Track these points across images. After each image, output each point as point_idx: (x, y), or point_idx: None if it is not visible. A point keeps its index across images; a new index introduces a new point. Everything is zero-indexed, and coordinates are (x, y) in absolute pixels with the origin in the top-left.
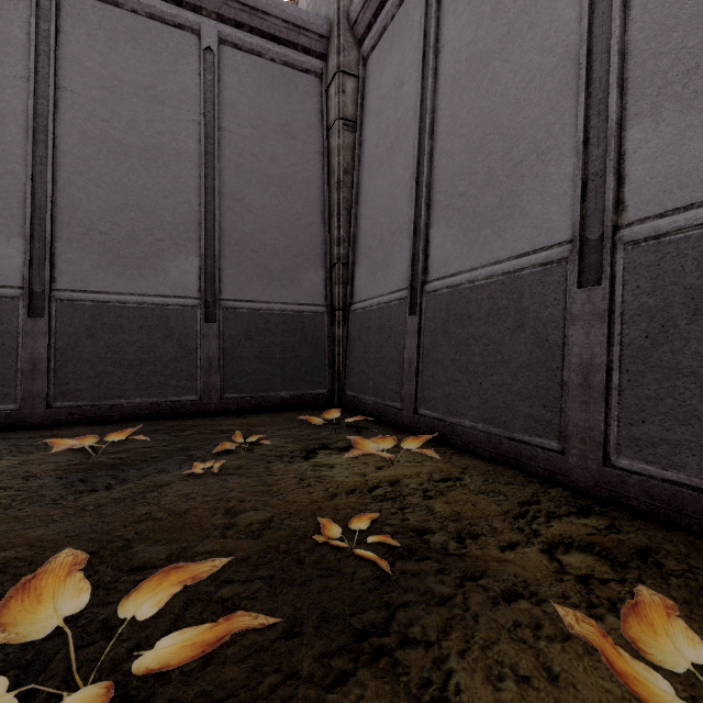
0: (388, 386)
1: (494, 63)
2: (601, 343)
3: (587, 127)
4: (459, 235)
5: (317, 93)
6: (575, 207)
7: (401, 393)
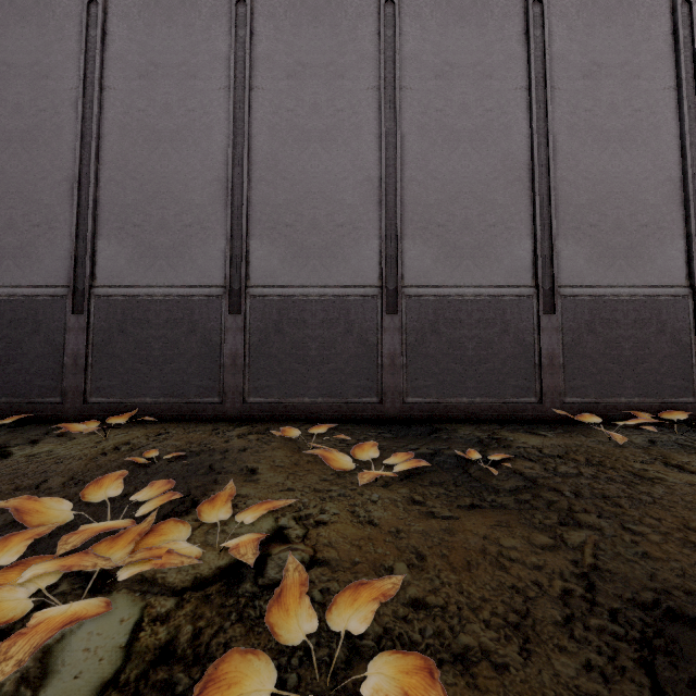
0: (36, 382)
1: (166, 144)
2: (241, 343)
3: (232, 228)
4: (135, 256)
5: None
6: (227, 269)
7: (60, 388)
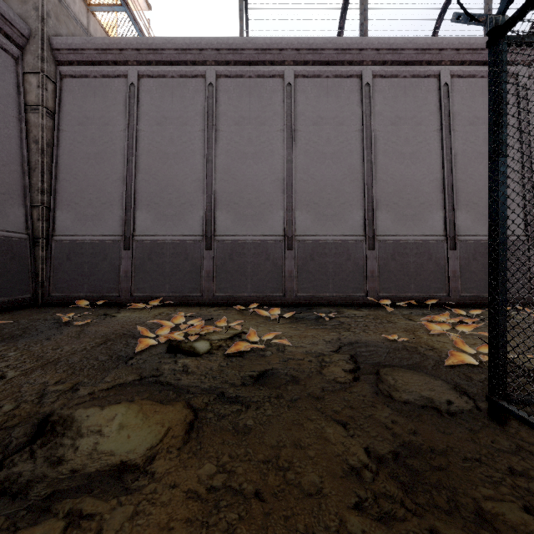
0: (105, 285)
1: (171, 160)
2: (212, 265)
3: (206, 205)
4: (156, 220)
5: (14, 71)
6: (204, 227)
7: (118, 288)
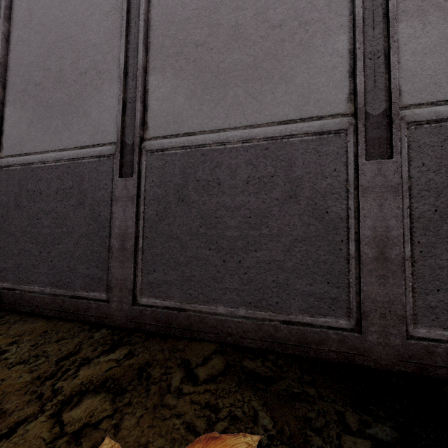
0: None
1: None
2: (132, 218)
3: (127, 64)
4: (34, 119)
5: None
6: (118, 117)
7: None
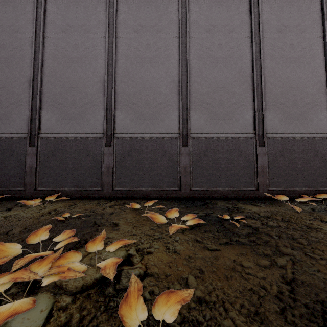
0: (11, 180)
1: (75, 64)
2: (111, 161)
3: (107, 105)
4: (60, 119)
5: None
6: (104, 125)
7: (23, 182)
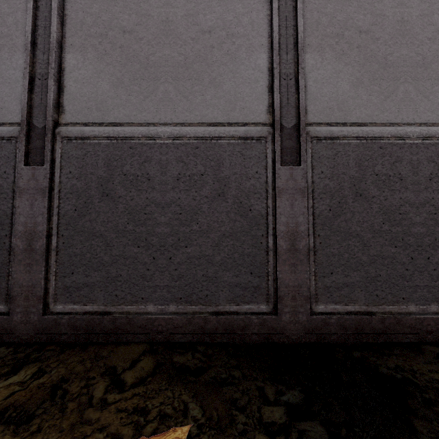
0: None
1: None
2: (43, 213)
3: (35, 33)
4: None
5: None
6: (23, 94)
7: None
